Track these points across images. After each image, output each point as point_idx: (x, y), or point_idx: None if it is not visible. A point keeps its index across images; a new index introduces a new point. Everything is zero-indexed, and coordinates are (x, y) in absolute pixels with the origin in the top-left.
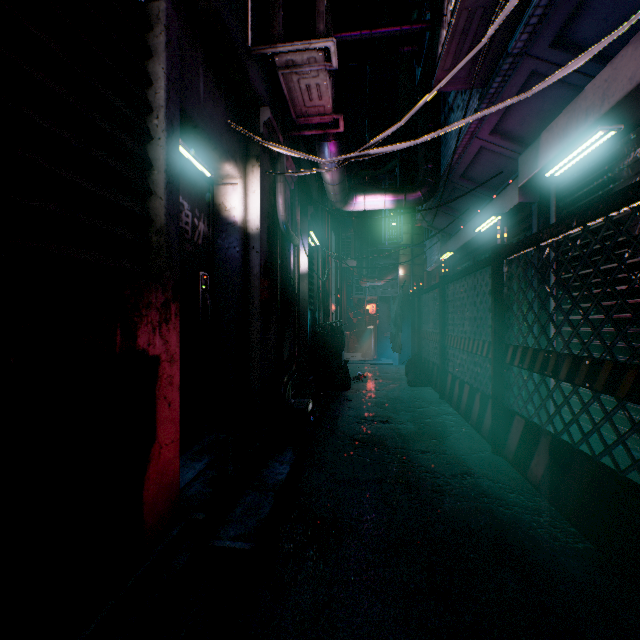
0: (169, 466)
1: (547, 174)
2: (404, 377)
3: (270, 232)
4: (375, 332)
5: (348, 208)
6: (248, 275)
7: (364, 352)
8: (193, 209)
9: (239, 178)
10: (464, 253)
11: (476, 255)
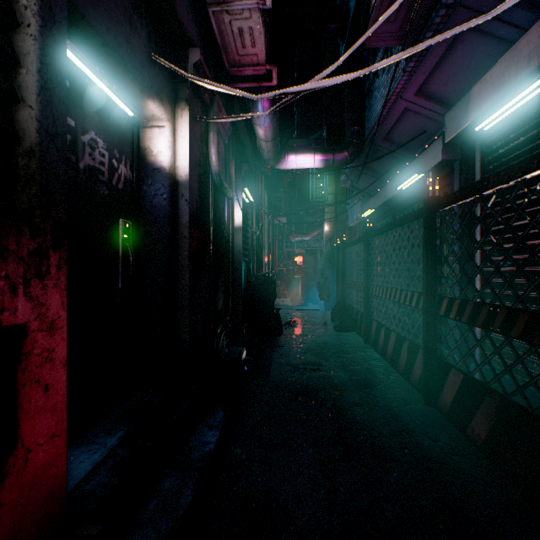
0: (45, 472)
1: (477, 128)
2: (330, 322)
3: (202, 181)
4: (302, 281)
5: (280, 166)
6: (177, 224)
7: (292, 298)
8: (111, 149)
9: (166, 121)
10: (384, 210)
11: (395, 212)
